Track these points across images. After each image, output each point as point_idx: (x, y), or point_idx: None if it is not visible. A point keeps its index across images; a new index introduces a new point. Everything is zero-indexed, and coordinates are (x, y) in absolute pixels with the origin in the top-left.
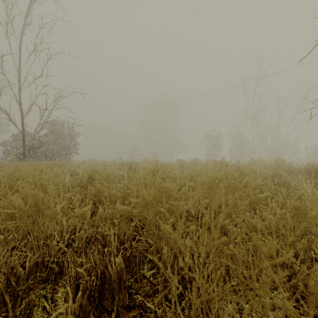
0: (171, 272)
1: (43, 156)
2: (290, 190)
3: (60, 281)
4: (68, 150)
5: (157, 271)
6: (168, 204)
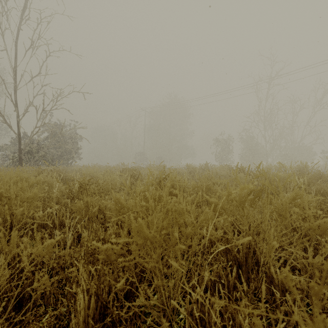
0: None
1: (42, 161)
2: None
3: None
4: (69, 155)
5: None
6: (184, 246)
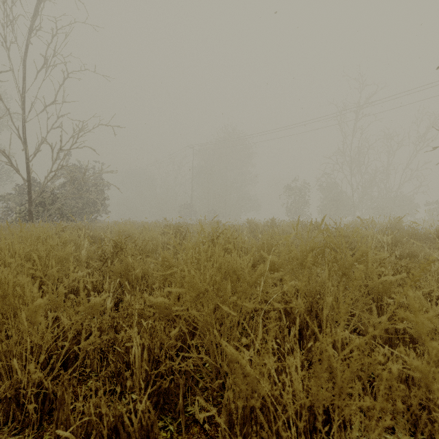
0: (241, 420)
1: (58, 216)
2: (430, 267)
3: (47, 430)
4: (93, 207)
5: (217, 409)
6: (235, 297)
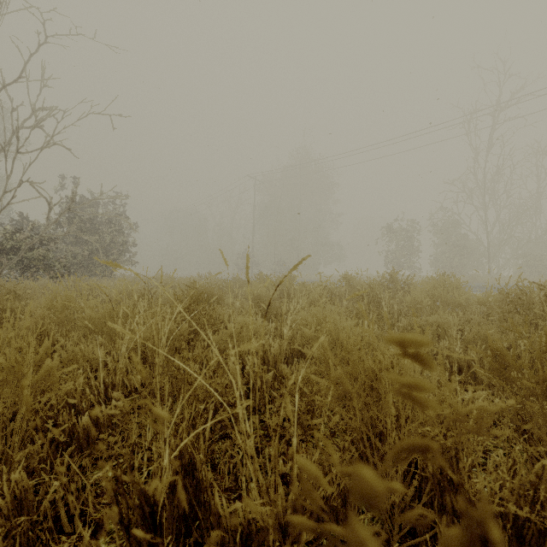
0: None
1: (42, 268)
2: None
3: None
4: (108, 256)
5: None
6: None
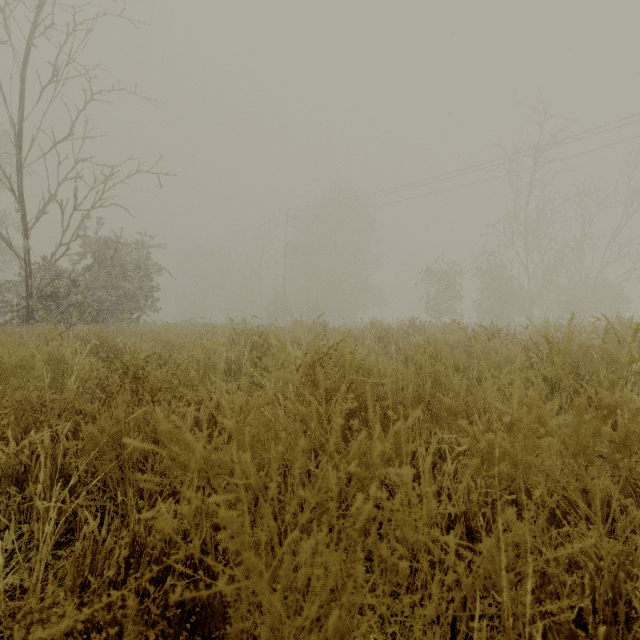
0: None
1: (77, 314)
2: None
3: None
4: (135, 302)
5: None
6: None
